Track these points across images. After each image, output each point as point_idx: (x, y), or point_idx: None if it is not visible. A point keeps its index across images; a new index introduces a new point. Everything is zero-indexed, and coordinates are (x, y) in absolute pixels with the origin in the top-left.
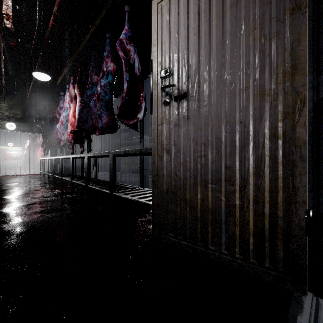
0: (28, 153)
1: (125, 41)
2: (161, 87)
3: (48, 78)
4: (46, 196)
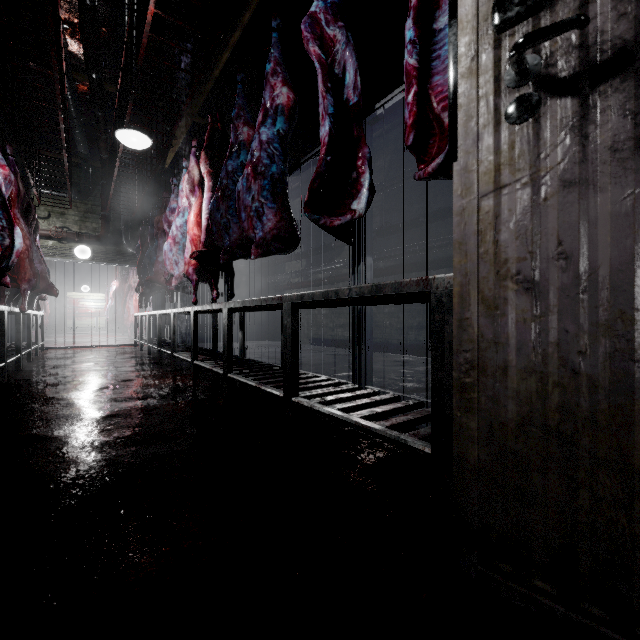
0: (115, 305)
1: (322, 16)
2: (518, 41)
3: (146, 142)
4: (141, 396)
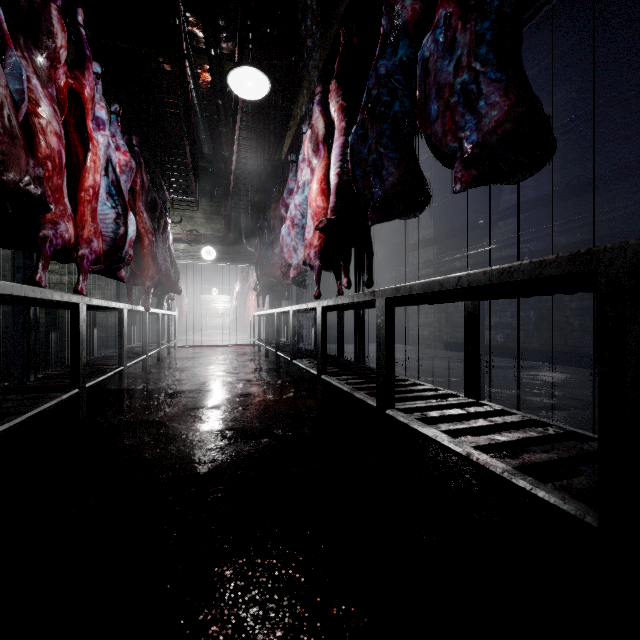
0: (237, 305)
1: None
2: None
3: (262, 85)
4: (255, 430)
